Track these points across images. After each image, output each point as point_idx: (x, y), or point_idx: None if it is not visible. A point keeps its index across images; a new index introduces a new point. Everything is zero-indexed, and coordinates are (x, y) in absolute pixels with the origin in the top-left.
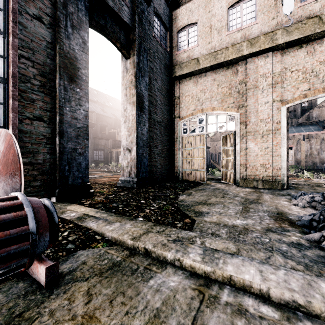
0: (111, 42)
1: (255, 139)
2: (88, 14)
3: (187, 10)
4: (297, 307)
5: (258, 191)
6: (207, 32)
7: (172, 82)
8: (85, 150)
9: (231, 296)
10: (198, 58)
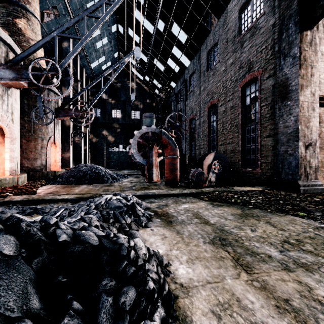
0: None
1: None
2: (298, 27)
3: None
4: None
5: None
6: None
7: None
8: (295, 150)
9: None
10: None
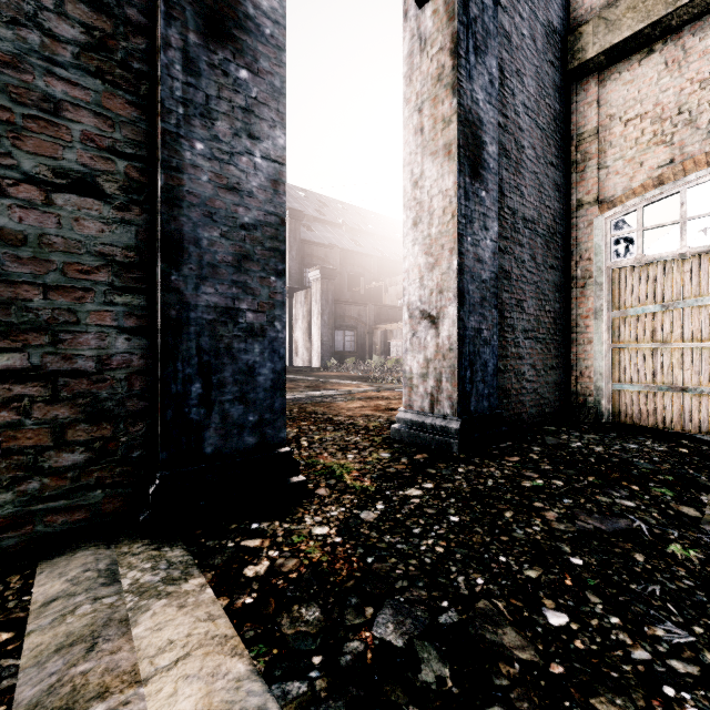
0: None
1: None
2: None
3: None
4: None
5: None
6: None
7: (569, 86)
8: (272, 315)
9: None
10: None
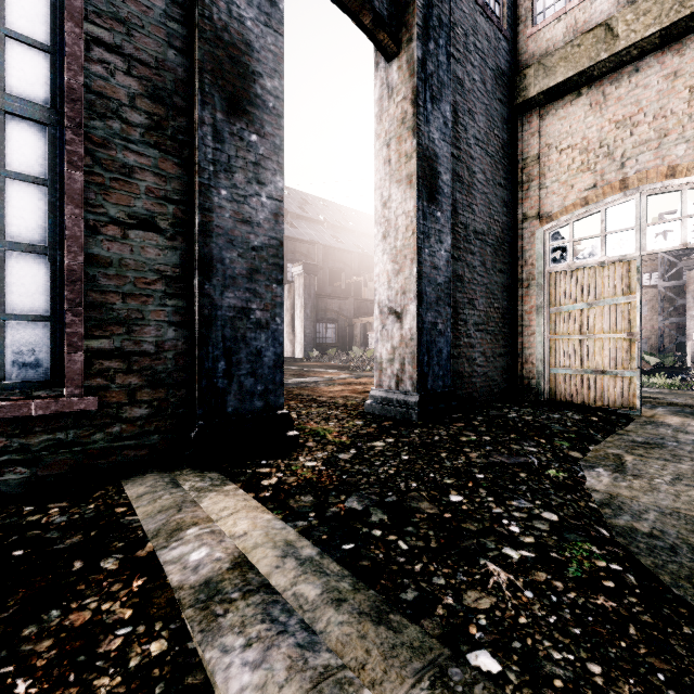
0: (349, 14)
1: None
2: None
3: None
4: None
5: None
6: None
7: (516, 118)
8: (274, 313)
9: None
10: (609, 22)
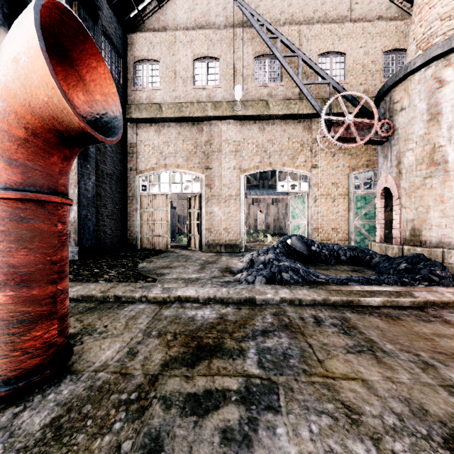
0: None
1: (219, 203)
2: (7, 25)
3: (147, 41)
4: (210, 300)
5: (220, 255)
6: (171, 77)
7: (127, 123)
8: None
9: (179, 304)
10: (160, 104)
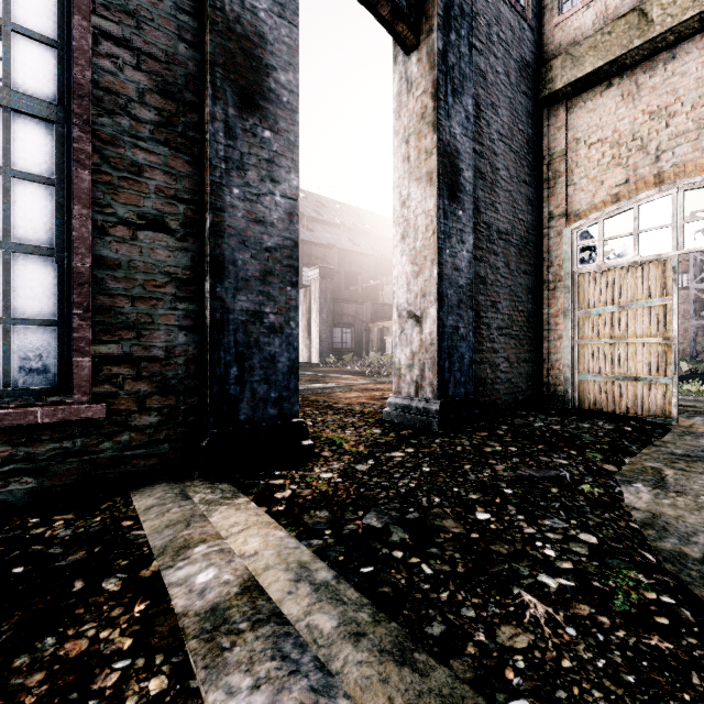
0: (366, 5)
1: None
2: None
3: None
4: None
5: None
6: None
7: (542, 112)
8: (288, 316)
9: None
10: (643, 6)
